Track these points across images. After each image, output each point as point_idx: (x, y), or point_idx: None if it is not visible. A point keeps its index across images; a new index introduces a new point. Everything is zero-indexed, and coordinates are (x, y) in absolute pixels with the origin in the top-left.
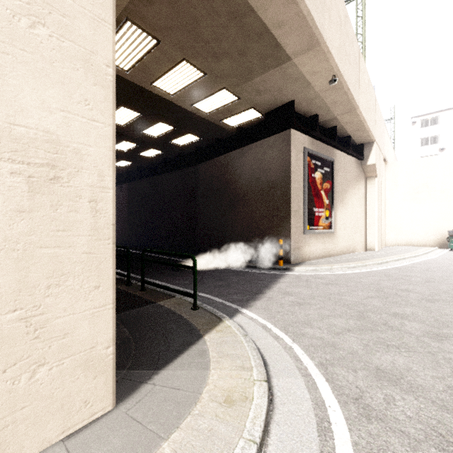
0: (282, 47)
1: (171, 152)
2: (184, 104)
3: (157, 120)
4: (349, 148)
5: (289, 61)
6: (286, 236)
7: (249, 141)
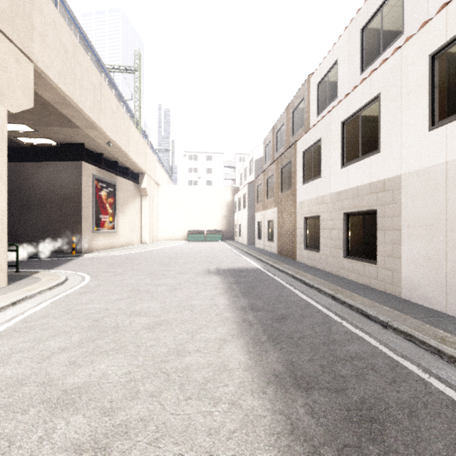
0: (74, 123)
1: None
2: None
3: None
4: (128, 176)
5: (79, 129)
6: (78, 235)
7: (45, 159)
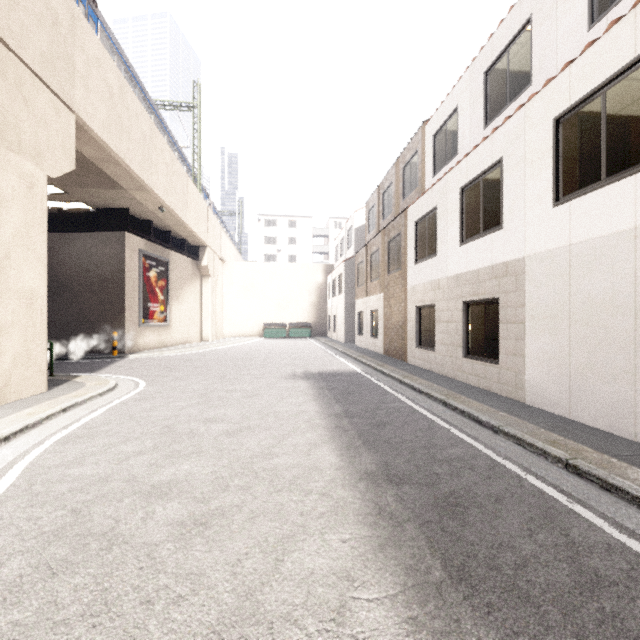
0: (118, 184)
1: None
2: None
3: None
4: (184, 250)
5: (124, 190)
6: (121, 329)
7: (76, 230)
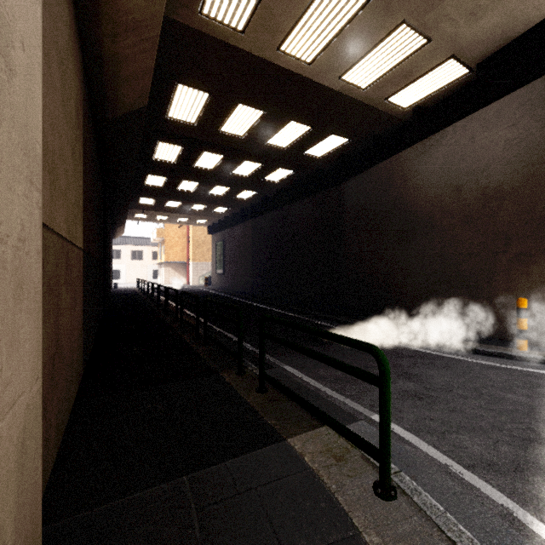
0: None
1: (305, 170)
2: (327, 78)
3: (286, 119)
4: None
5: None
6: (530, 292)
7: (439, 124)
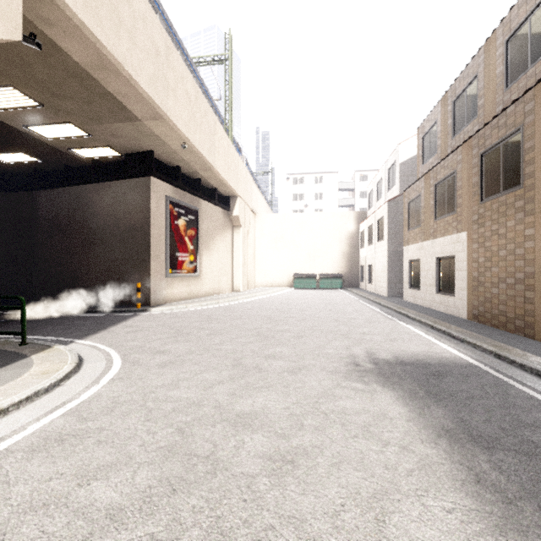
0: (130, 111)
1: None
2: (12, 122)
3: None
4: (215, 199)
5: (140, 122)
6: (146, 280)
7: (107, 178)
